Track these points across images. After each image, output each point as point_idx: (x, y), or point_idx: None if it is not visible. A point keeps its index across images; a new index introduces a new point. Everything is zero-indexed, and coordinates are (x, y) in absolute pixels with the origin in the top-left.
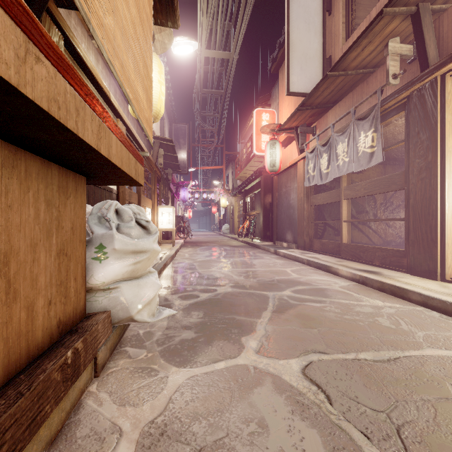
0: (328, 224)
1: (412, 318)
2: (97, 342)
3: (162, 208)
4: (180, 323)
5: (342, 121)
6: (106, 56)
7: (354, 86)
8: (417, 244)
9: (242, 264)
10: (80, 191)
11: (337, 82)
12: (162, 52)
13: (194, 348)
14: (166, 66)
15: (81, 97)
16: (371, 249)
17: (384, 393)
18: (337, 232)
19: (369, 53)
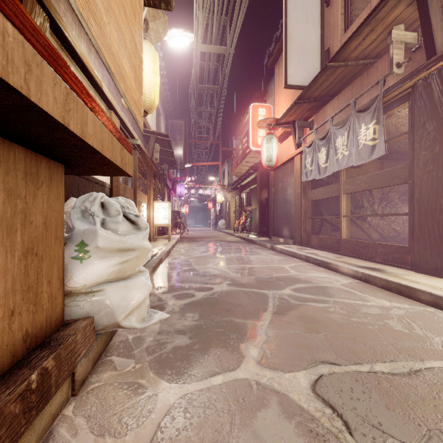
0: (325, 220)
1: (425, 321)
2: (75, 355)
3: (158, 203)
4: (173, 326)
5: (341, 115)
6: (75, 5)
7: (353, 78)
8: (423, 240)
9: (239, 260)
10: (57, 181)
11: (336, 74)
12: (156, 42)
13: (188, 357)
14: (162, 61)
15: (35, 49)
16: (372, 245)
17: (412, 417)
18: (334, 227)
19: (371, 42)
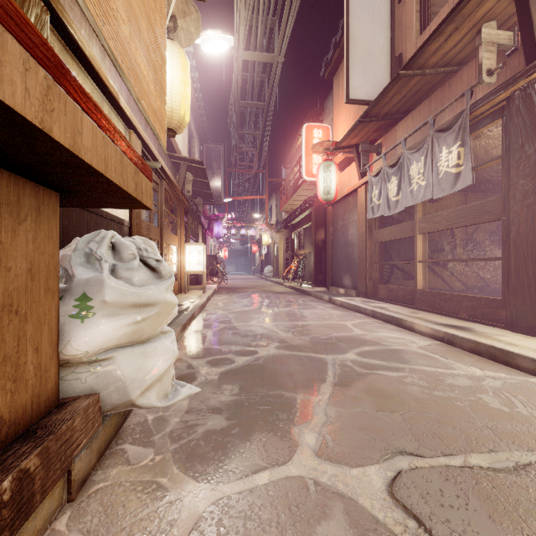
0: (395, 266)
1: (529, 396)
2: (72, 447)
3: (190, 246)
4: (206, 402)
5: (416, 136)
6: None
7: (431, 91)
8: (521, 291)
9: (290, 316)
10: (48, 213)
11: (410, 85)
12: (187, 45)
13: (224, 446)
14: (195, 71)
15: None
16: (455, 298)
17: (526, 534)
18: (407, 275)
19: (454, 44)
